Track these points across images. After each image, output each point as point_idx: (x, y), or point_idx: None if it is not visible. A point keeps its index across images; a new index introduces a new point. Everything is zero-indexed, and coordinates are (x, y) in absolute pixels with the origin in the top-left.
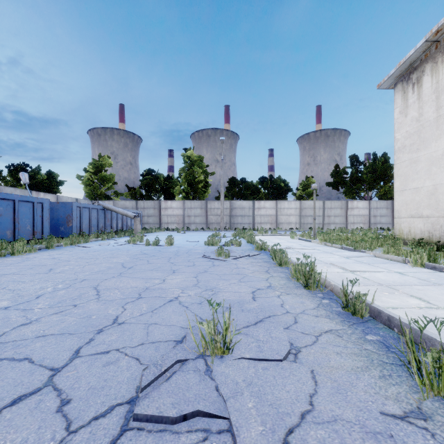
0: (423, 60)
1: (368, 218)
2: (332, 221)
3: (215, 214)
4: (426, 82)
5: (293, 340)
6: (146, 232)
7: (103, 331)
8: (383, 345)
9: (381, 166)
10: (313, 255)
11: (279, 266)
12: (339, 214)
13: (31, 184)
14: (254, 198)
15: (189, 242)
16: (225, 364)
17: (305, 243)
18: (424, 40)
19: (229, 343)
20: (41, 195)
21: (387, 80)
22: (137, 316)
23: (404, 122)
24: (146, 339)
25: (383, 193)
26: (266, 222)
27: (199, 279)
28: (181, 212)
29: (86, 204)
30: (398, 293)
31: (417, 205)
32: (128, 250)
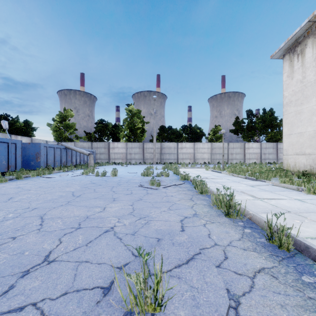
0: (306, 36)
1: (259, 155)
2: (234, 157)
3: (149, 152)
4: (308, 53)
5: (228, 284)
6: (98, 166)
7: (29, 273)
8: None
9: (269, 118)
10: (225, 184)
11: (200, 194)
12: (239, 152)
13: (12, 130)
14: (178, 140)
15: (129, 173)
16: None
17: (217, 174)
18: (307, 20)
19: (161, 298)
20: (19, 138)
21: (278, 52)
22: (70, 252)
23: (291, 83)
24: (71, 286)
25: (270, 137)
26: (186, 158)
27: (134, 207)
28: (124, 151)
29: (51, 144)
30: (308, 220)
31: (301, 145)
32: (81, 180)
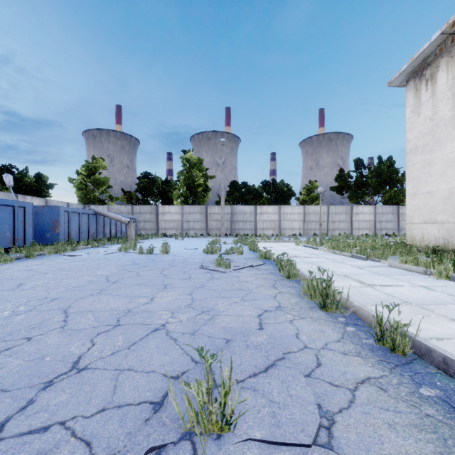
0: (438, 55)
1: (373, 223)
2: (337, 227)
3: (215, 219)
4: (441, 79)
5: (320, 398)
6: (141, 239)
7: (53, 384)
8: (450, 407)
9: (387, 170)
10: (322, 265)
11: (287, 278)
12: (344, 220)
13: (18, 187)
14: (256, 202)
15: (186, 250)
16: (224, 454)
17: (311, 250)
18: (439, 32)
19: (231, 415)
20: (28, 199)
21: (398, 76)
22: (107, 357)
23: (417, 121)
24: (110, 400)
25: (389, 198)
26: (268, 228)
27: (194, 298)
28: (179, 217)
29: (75, 208)
30: (435, 315)
31: (431, 210)
32: (118, 260)
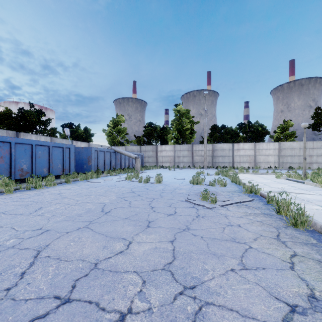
0: None
1: None
2: (314, 161)
3: (199, 154)
4: None
5: None
6: (145, 169)
7: None
8: None
9: None
10: None
11: (292, 226)
12: None
13: (74, 136)
14: (233, 141)
15: (176, 179)
16: None
17: (297, 184)
18: None
19: None
20: (79, 143)
21: None
22: None
23: None
24: None
25: None
26: (244, 161)
27: (176, 250)
28: (172, 154)
29: (101, 148)
30: None
31: None
32: (121, 187)
